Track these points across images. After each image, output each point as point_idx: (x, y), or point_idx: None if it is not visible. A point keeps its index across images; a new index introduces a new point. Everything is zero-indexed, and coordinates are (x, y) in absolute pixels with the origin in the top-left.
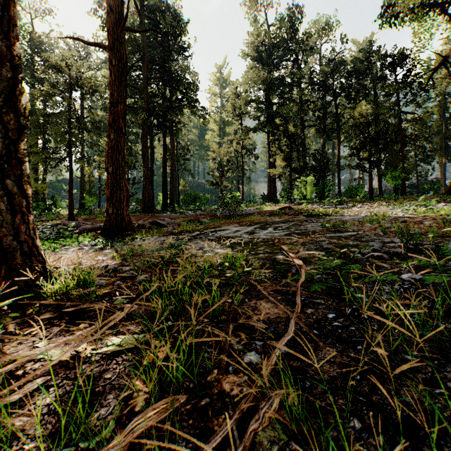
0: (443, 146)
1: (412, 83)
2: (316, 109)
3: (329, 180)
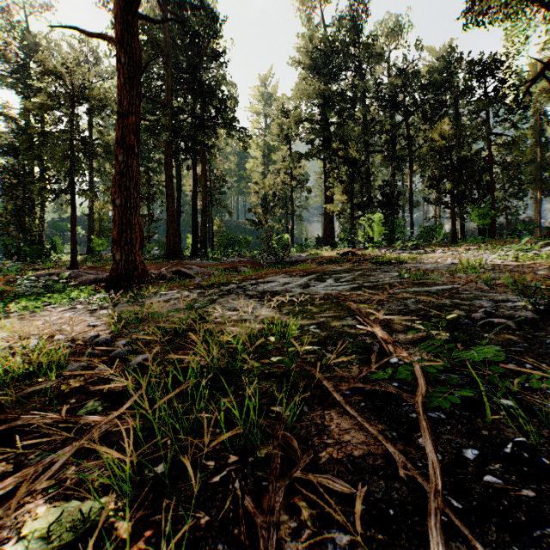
0: (538, 178)
1: (504, 97)
2: (383, 131)
3: (400, 219)
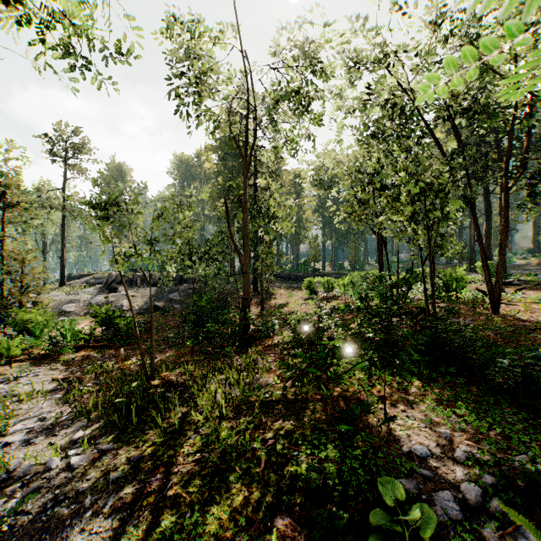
0: None
1: None
2: None
3: None
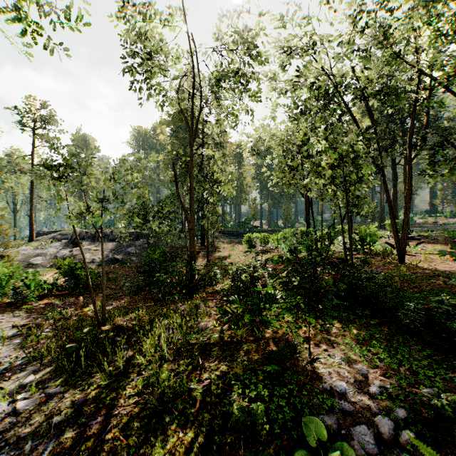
0: None
1: None
2: None
3: None
